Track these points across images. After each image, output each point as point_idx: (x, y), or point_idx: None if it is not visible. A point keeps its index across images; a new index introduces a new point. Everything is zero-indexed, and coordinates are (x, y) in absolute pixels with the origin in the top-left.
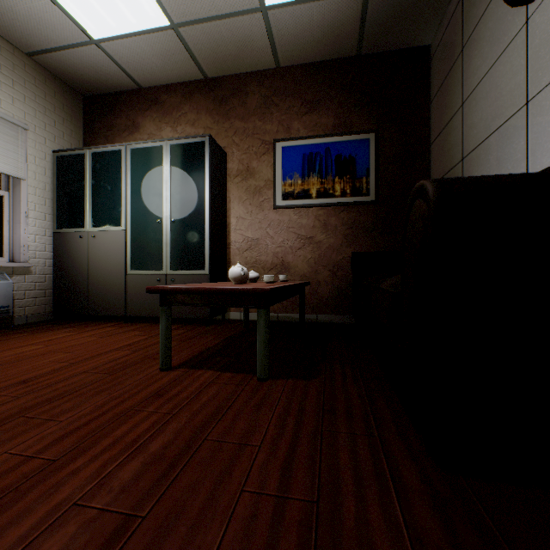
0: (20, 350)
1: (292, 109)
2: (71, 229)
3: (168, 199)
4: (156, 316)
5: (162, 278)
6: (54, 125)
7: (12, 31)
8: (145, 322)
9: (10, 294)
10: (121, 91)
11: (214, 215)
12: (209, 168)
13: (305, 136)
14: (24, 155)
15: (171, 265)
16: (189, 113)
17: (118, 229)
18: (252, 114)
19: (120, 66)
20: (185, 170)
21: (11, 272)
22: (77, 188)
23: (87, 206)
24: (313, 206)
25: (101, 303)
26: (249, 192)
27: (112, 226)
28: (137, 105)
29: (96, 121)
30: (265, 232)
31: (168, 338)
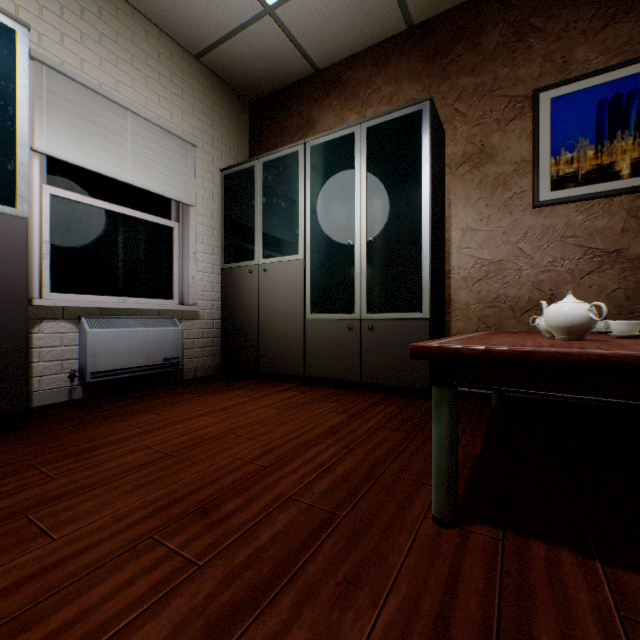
0: (191, 424)
1: (572, 27)
2: (240, 263)
3: (362, 209)
4: (346, 379)
5: (354, 325)
6: (221, 140)
7: (181, 26)
8: (328, 386)
9: (180, 343)
10: (292, 83)
11: (433, 225)
12: (429, 150)
13: (602, 67)
14: (193, 178)
15: (367, 306)
16: (383, 87)
17: (294, 259)
18: (489, 59)
19: (295, 42)
20: (388, 161)
21: (180, 317)
22: (246, 211)
23: (257, 232)
24: (622, 193)
25: (274, 357)
26: (484, 187)
27: (286, 255)
28: (311, 95)
29: (263, 129)
30: (516, 248)
31: (453, 456)
